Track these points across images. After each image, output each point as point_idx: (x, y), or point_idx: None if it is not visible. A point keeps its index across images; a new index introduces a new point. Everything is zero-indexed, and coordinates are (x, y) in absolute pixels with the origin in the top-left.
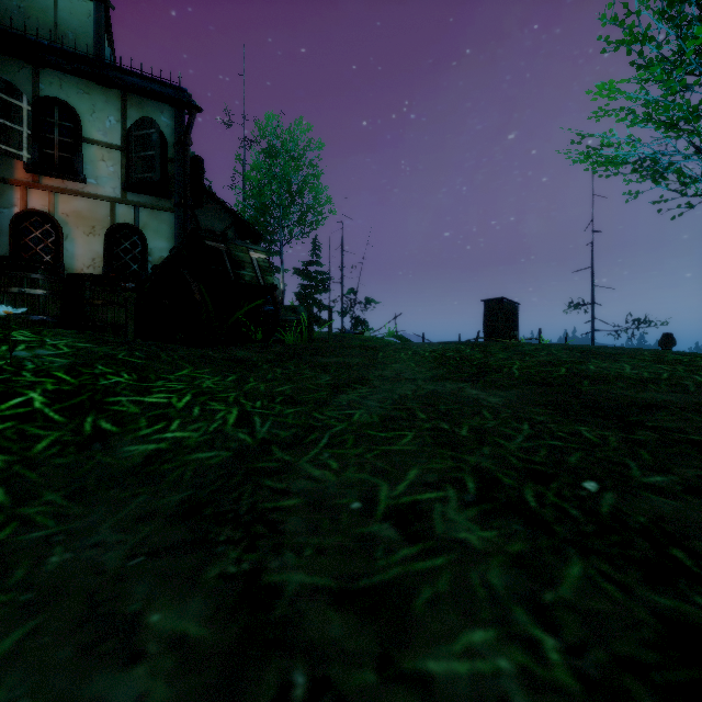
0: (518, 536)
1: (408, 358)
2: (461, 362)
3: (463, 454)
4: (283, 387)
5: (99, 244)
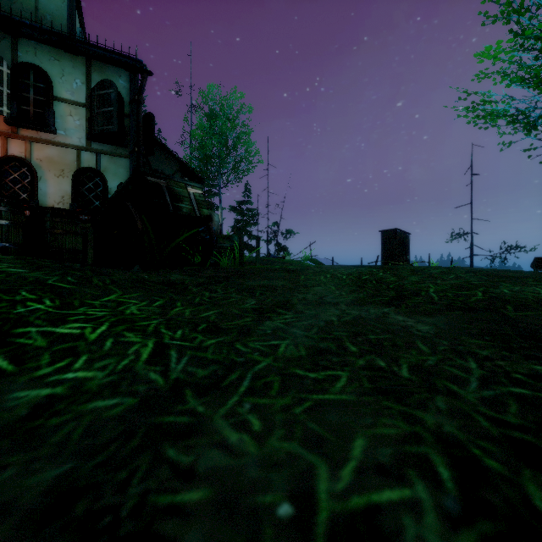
0: None
1: (328, 281)
2: (378, 285)
3: (415, 409)
4: (208, 312)
5: (67, 184)
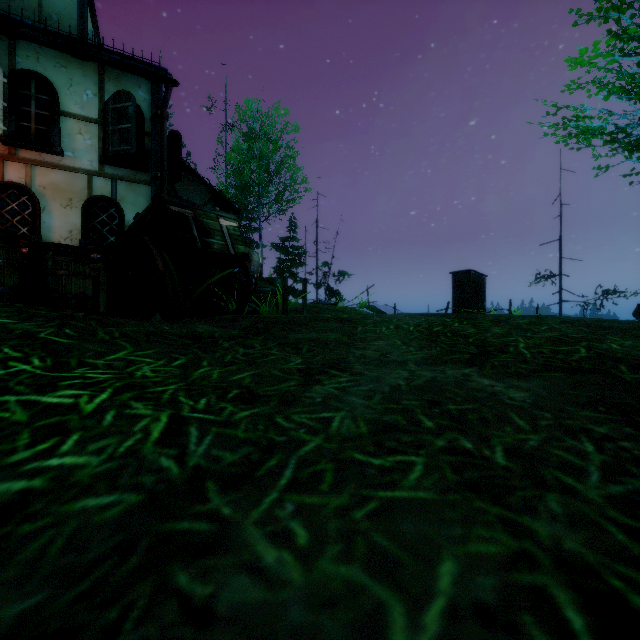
0: None
1: (391, 333)
2: (454, 339)
3: (519, 514)
4: (242, 374)
5: (76, 216)
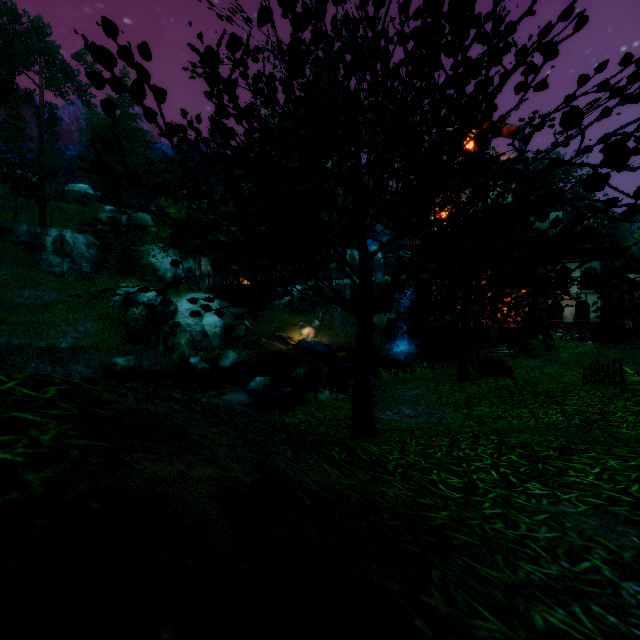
0: None
1: None
2: None
3: None
4: (629, 353)
5: (572, 308)
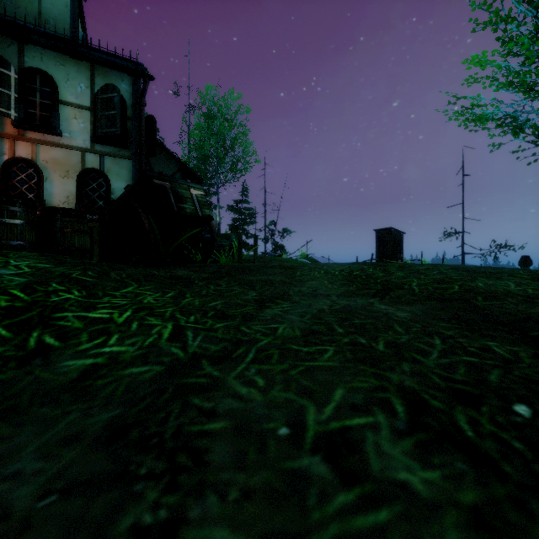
0: (466, 480)
1: (321, 276)
2: (367, 280)
3: (384, 371)
4: (215, 302)
5: (72, 184)
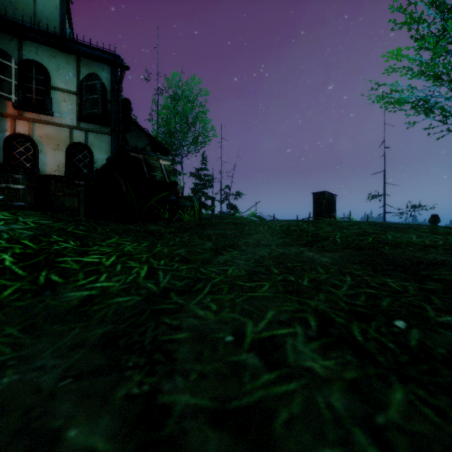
0: (351, 365)
1: (265, 230)
2: (300, 233)
3: (305, 299)
4: (180, 250)
5: (62, 156)
